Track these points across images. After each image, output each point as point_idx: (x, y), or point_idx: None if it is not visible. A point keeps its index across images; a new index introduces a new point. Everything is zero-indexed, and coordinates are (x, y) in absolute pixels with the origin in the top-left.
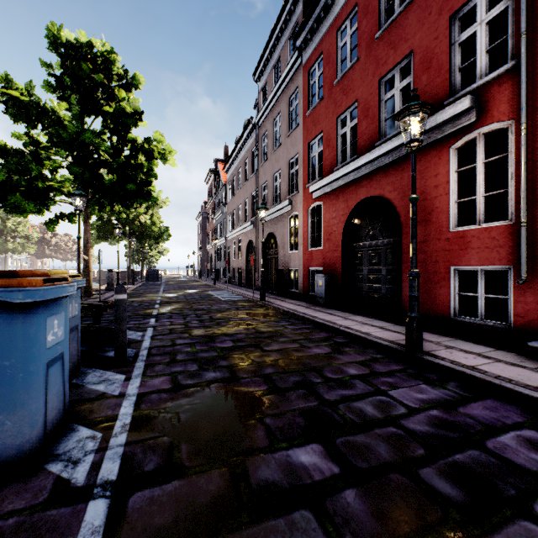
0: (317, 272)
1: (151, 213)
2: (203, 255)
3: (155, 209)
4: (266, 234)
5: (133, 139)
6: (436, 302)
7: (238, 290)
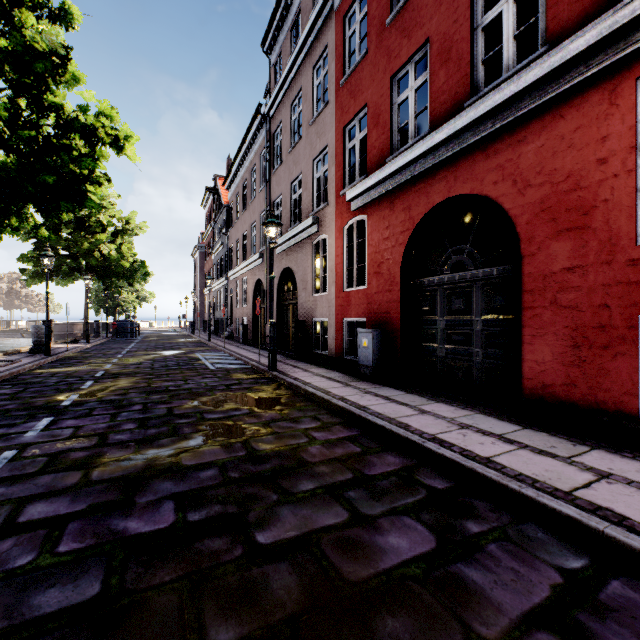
0: (357, 325)
1: (120, 242)
2: (200, 301)
3: (127, 237)
4: (281, 269)
5: (57, 105)
6: (603, 384)
7: (239, 351)
